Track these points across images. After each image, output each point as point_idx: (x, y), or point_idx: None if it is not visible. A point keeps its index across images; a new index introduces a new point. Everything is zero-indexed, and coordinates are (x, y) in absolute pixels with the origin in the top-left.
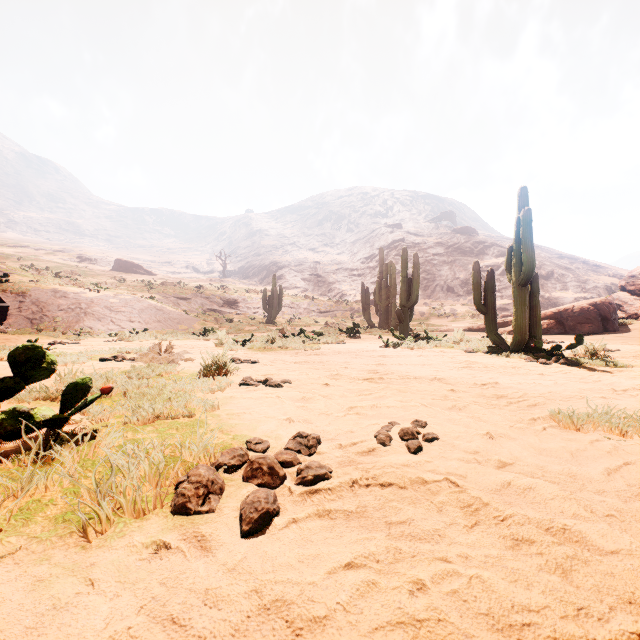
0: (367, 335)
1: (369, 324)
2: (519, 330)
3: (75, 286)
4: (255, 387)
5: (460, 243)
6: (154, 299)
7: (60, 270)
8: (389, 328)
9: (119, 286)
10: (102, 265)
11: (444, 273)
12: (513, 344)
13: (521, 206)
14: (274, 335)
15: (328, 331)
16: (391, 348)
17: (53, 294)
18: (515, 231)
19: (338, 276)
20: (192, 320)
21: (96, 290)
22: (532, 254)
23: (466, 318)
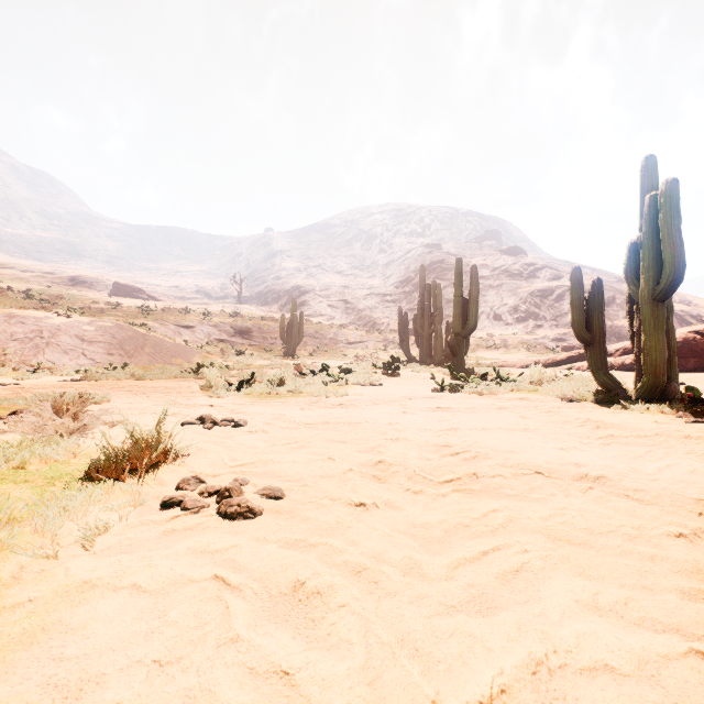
0: (409, 372)
1: (408, 357)
2: (654, 369)
3: (41, 310)
4: (191, 517)
5: (507, 265)
6: (146, 327)
7: (45, 294)
8: (434, 362)
9: (109, 312)
10: (99, 289)
11: (490, 299)
12: (642, 390)
13: (647, 184)
14: (283, 374)
15: (359, 366)
16: (449, 393)
17: (6, 319)
18: (646, 217)
19: (369, 302)
20: (191, 352)
21: (67, 315)
22: (681, 250)
23: (520, 350)
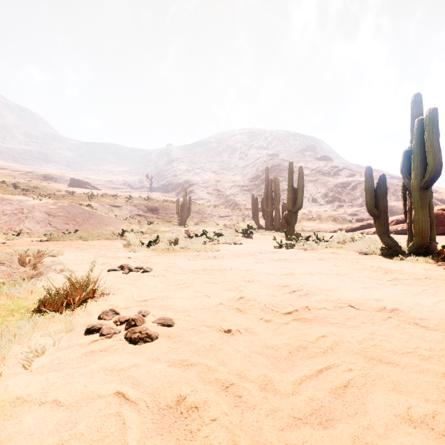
0: (259, 235)
1: (258, 226)
2: (421, 233)
3: (22, 195)
4: (105, 341)
5: (320, 167)
6: (90, 206)
7: (26, 185)
8: (274, 229)
9: (67, 197)
10: (61, 182)
11: (310, 188)
12: (413, 247)
13: (415, 112)
14: (177, 237)
15: (226, 232)
16: (285, 249)
17: None
18: (416, 134)
19: (233, 191)
20: (119, 223)
21: (39, 198)
22: (440, 155)
23: (329, 221)
